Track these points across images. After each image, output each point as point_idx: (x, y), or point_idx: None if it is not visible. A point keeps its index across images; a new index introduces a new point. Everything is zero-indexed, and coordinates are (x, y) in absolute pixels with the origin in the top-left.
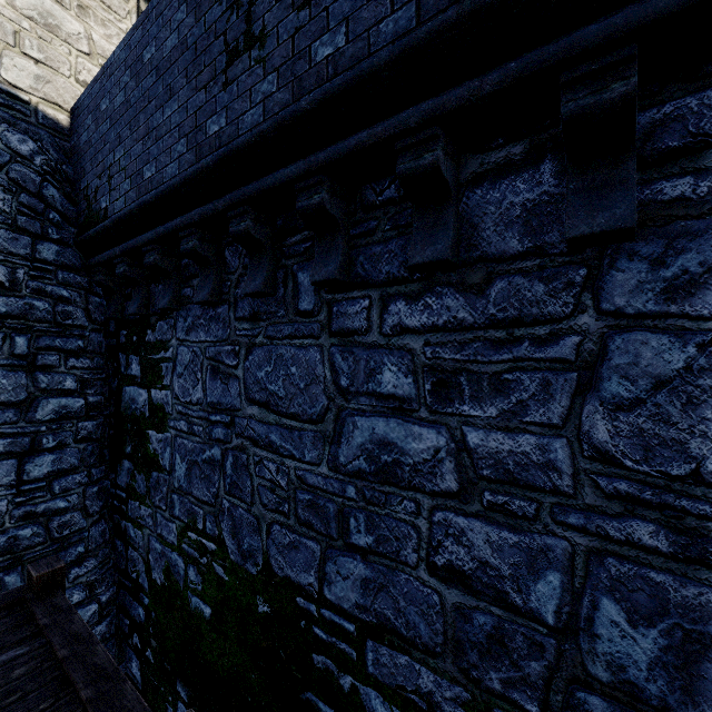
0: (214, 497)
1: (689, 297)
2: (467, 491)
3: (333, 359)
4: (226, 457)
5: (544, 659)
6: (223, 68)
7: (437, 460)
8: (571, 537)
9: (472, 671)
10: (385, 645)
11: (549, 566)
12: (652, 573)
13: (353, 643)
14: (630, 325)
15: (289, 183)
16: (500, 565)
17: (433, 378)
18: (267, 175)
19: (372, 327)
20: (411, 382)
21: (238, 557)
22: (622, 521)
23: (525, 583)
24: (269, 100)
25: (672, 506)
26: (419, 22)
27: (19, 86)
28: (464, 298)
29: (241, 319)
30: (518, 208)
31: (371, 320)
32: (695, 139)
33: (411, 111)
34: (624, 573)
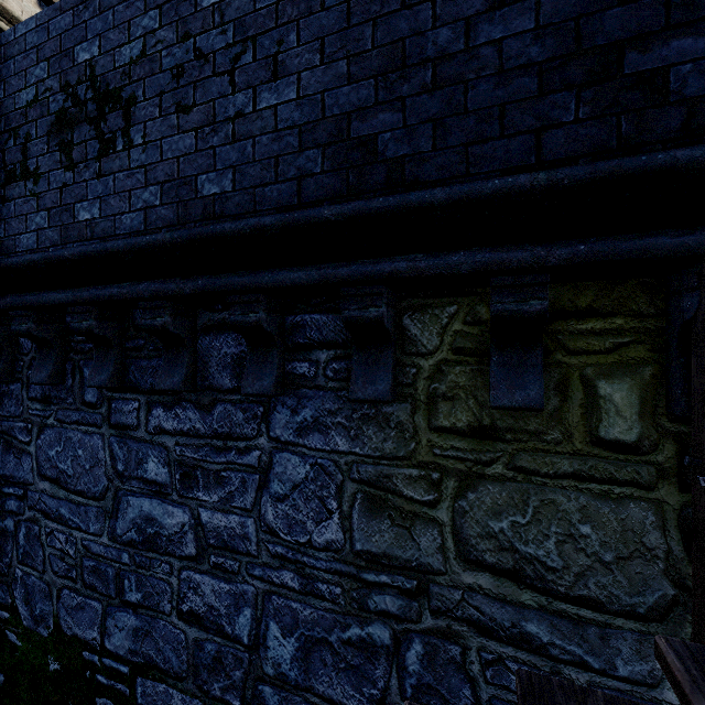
0: (7, 567)
1: (307, 435)
2: (202, 555)
3: (112, 447)
4: (19, 529)
5: (243, 668)
6: (1, 183)
7: (184, 532)
8: (256, 584)
9: (204, 686)
10: (150, 679)
11: (245, 605)
12: (292, 603)
13: (127, 682)
14: (283, 448)
15: (63, 305)
16: (220, 607)
17: (181, 470)
18: (46, 289)
19: (140, 425)
20: (167, 472)
21: (31, 623)
22: (279, 571)
23: (233, 618)
24: (42, 233)
25: (300, 561)
26: (146, 229)
27: None
28: (200, 414)
29: (34, 400)
30: (230, 357)
31: (140, 419)
32: (310, 341)
33: (145, 287)
34: (280, 604)
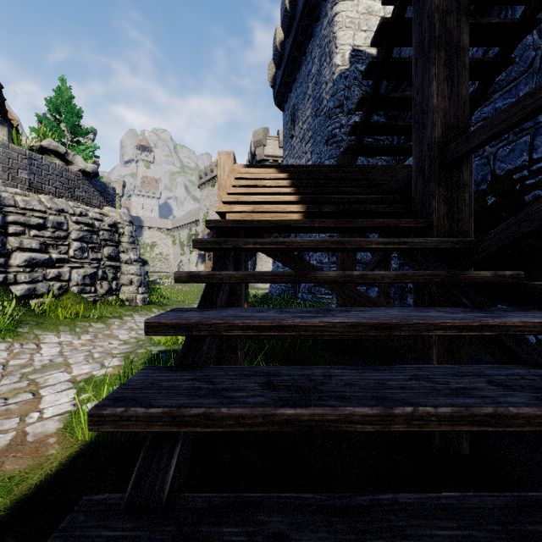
0: None
1: None
2: None
3: (538, 26)
4: None
5: None
6: None
7: None
8: None
9: None
10: None
11: None
12: None
13: None
14: None
15: None
16: None
17: None
18: None
19: None
20: None
21: (474, 188)
22: None
23: None
24: None
25: None
26: None
27: (359, 45)
28: None
29: None
30: None
31: None
32: None
33: None
34: None
